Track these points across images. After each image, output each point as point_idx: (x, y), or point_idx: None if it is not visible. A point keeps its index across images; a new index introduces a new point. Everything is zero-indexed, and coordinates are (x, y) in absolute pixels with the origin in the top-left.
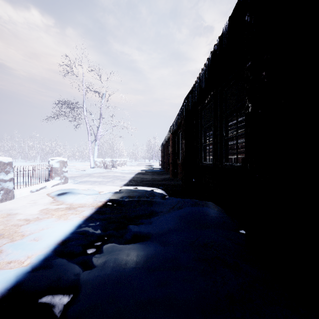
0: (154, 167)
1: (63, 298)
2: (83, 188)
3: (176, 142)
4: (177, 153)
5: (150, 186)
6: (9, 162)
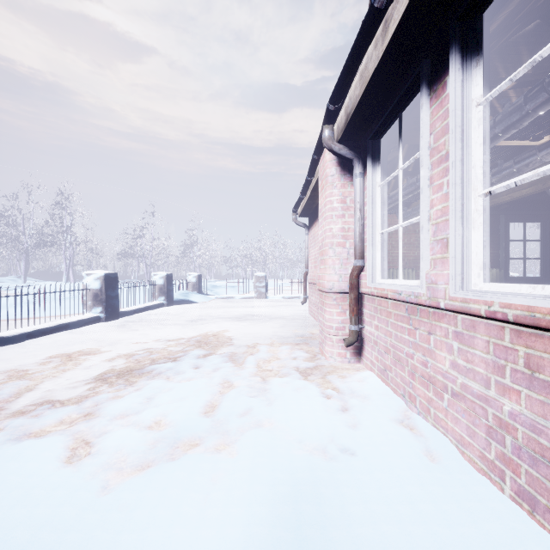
0: None
1: None
2: None
3: None
4: None
5: None
6: None
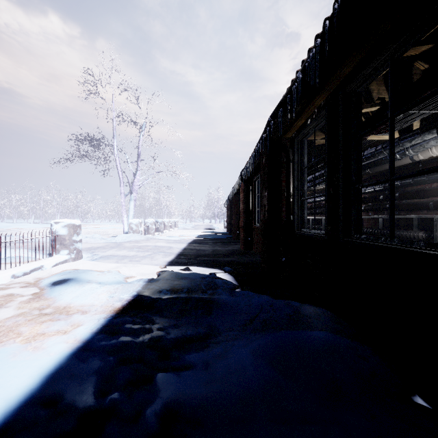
0: (217, 230)
1: None
2: (103, 268)
3: (251, 195)
4: (251, 211)
5: (209, 266)
6: None
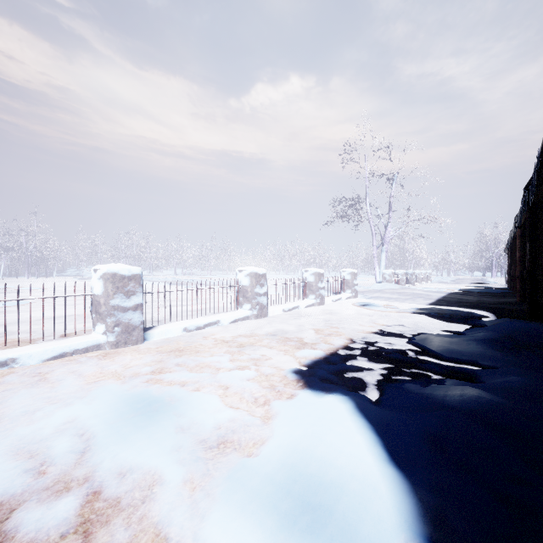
0: (491, 285)
1: (401, 340)
2: (378, 303)
3: None
4: None
5: (470, 308)
6: (322, 273)
